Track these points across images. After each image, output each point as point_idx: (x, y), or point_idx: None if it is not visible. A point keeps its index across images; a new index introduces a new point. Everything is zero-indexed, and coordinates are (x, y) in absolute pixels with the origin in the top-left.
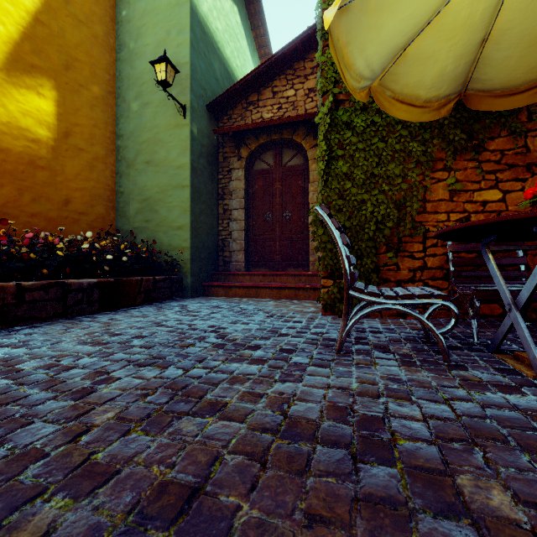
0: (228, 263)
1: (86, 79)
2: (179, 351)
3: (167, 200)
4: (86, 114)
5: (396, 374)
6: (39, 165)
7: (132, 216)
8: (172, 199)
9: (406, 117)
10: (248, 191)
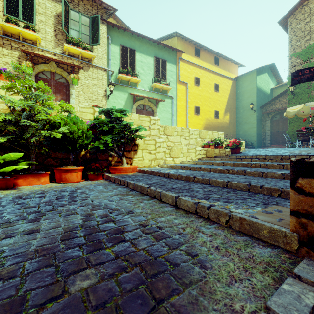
0: (265, 144)
1: (232, 109)
2: None
3: (250, 130)
4: (232, 115)
5: None
6: (227, 128)
7: (240, 134)
8: (251, 130)
9: (303, 117)
10: (271, 125)
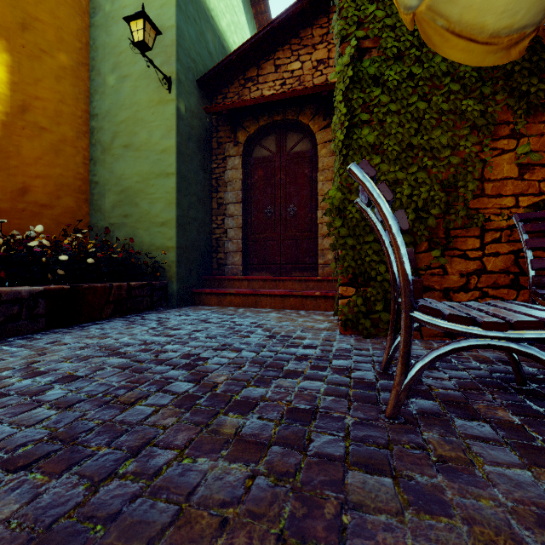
0: (223, 267)
1: (49, 44)
2: (111, 419)
3: (149, 190)
4: (49, 86)
5: (544, 502)
6: None
7: (108, 211)
8: (155, 189)
9: (463, 58)
10: (246, 182)
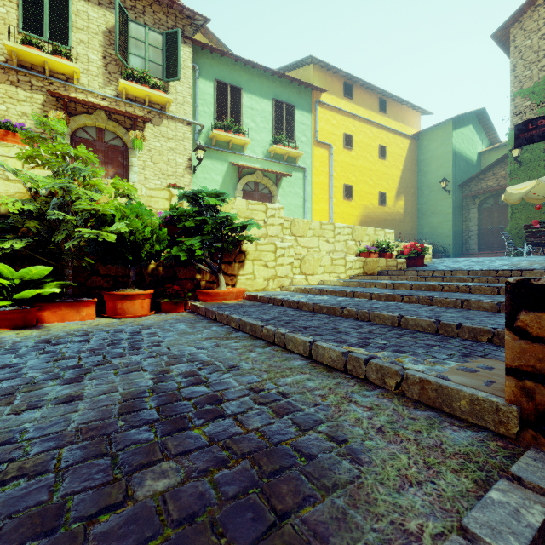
0: (468, 250)
1: (410, 188)
2: None
3: (441, 226)
4: (410, 200)
5: None
6: (401, 222)
7: (425, 234)
8: (444, 226)
9: (536, 202)
10: (479, 217)
